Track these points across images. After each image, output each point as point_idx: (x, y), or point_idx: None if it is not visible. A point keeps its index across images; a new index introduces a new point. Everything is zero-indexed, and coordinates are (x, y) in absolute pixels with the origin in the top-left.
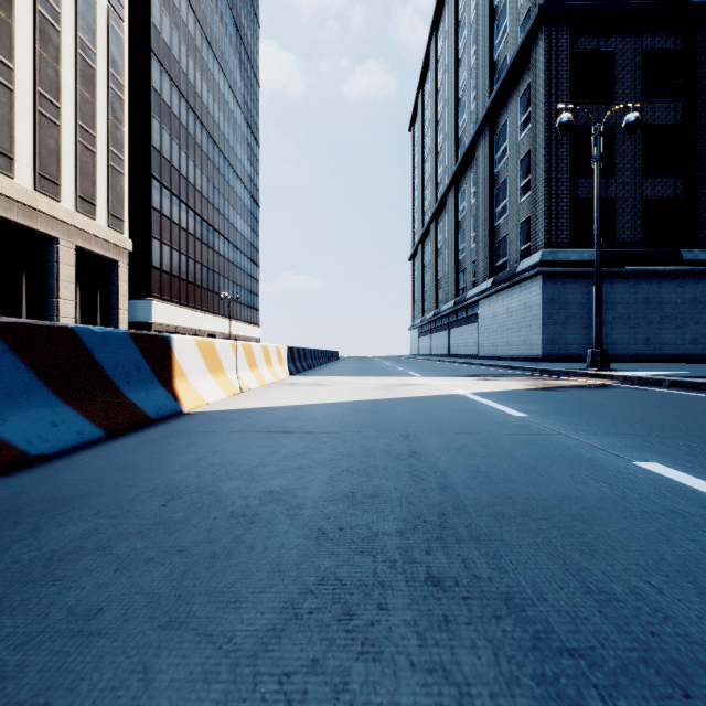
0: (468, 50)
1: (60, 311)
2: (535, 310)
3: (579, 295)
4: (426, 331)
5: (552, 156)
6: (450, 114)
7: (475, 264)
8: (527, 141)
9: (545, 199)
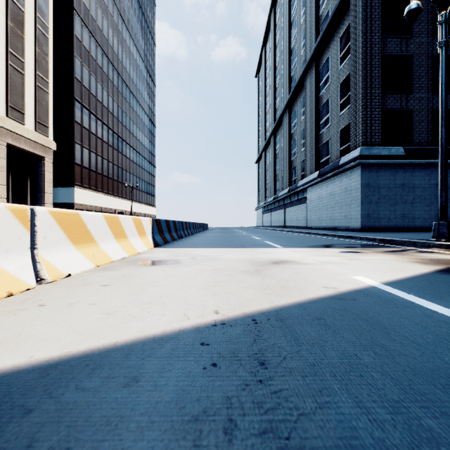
0: (298, 13)
1: None
2: (354, 192)
3: (388, 181)
4: (267, 210)
5: (367, 76)
6: (285, 60)
7: (304, 162)
8: (346, 69)
9: (362, 108)
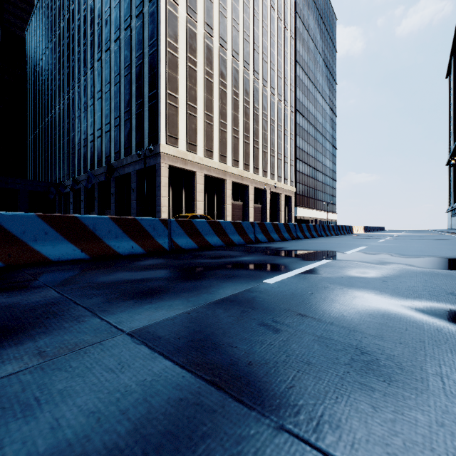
0: None
1: (281, 215)
2: None
3: None
4: (454, 214)
5: None
6: None
7: None
8: None
9: None
